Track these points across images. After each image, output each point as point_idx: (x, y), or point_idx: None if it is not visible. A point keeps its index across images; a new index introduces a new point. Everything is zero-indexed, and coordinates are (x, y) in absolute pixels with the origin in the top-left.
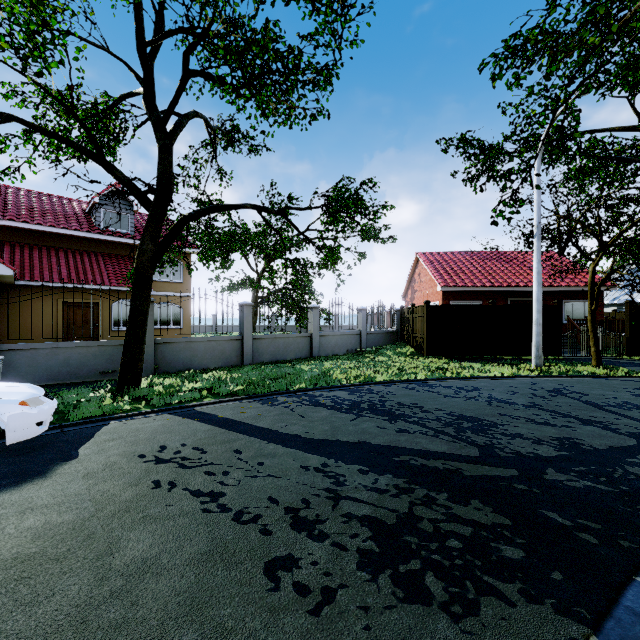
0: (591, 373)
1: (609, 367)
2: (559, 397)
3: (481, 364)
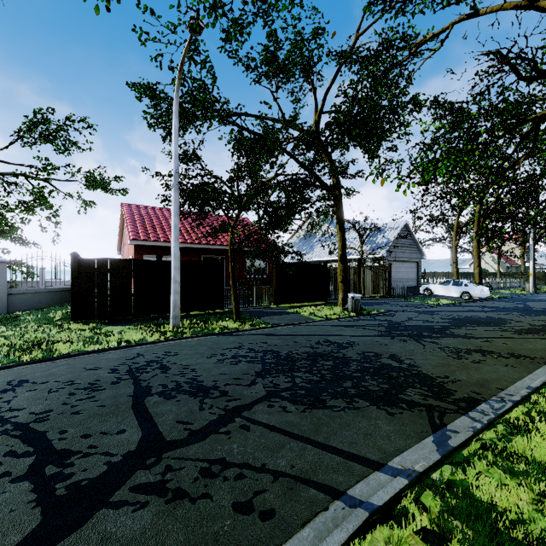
0: (226, 328)
1: (245, 320)
2: (120, 384)
3: (121, 329)
